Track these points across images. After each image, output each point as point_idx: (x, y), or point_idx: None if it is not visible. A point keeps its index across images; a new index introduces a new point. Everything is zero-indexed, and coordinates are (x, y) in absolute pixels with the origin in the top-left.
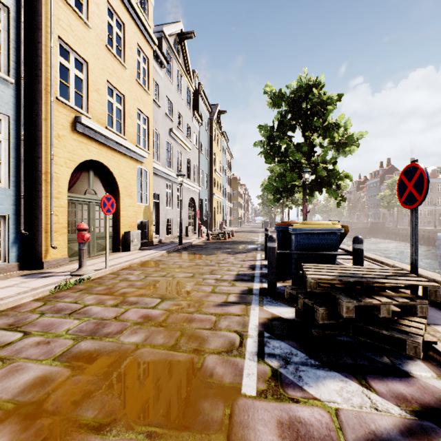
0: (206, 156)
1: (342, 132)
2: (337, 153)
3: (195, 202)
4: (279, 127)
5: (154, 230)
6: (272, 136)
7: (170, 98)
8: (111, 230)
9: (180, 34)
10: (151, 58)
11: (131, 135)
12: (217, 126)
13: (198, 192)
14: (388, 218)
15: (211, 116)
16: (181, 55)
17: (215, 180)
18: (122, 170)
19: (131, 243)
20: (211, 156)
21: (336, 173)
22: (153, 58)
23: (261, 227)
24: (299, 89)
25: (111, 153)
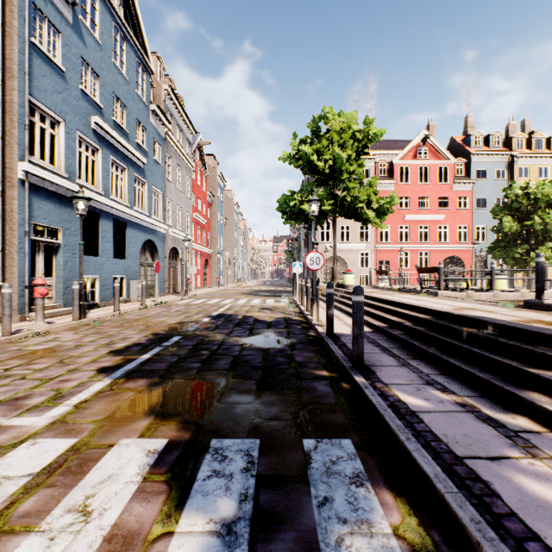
0: None
1: None
2: None
3: None
4: None
5: None
6: None
7: None
8: None
9: None
10: None
11: None
12: None
13: None
14: None
15: None
16: None
17: None
18: None
19: (551, 285)
20: None
21: None
22: None
23: None
24: None
25: None
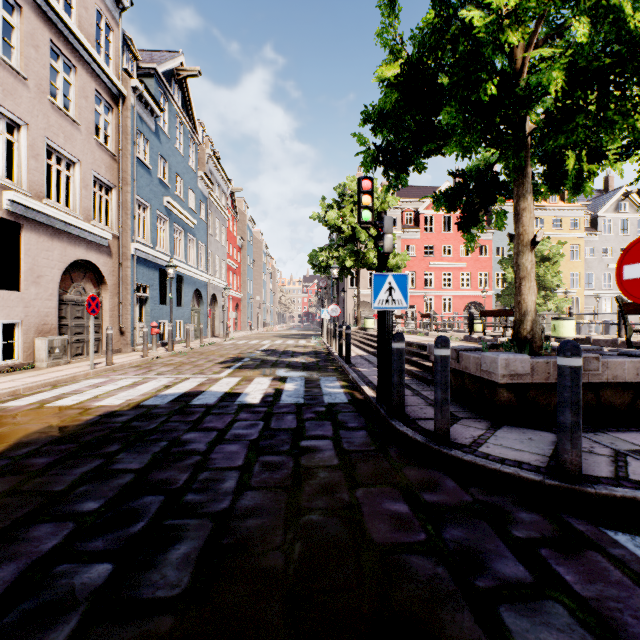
0: None
1: None
2: None
3: None
4: None
5: None
6: None
7: (608, 245)
8: None
9: (622, 195)
10: (582, 242)
11: (565, 286)
12: None
13: None
14: None
15: None
16: (629, 202)
17: None
18: None
19: None
20: None
21: None
22: (587, 237)
23: None
24: None
25: None
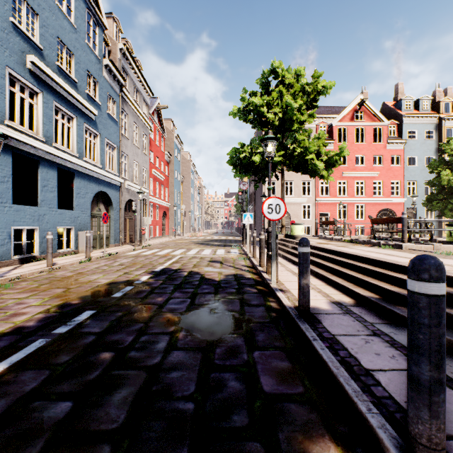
0: None
1: None
2: None
3: None
4: None
5: None
6: None
7: None
8: None
9: None
10: None
11: None
12: None
13: None
14: None
15: None
16: None
17: None
18: None
19: None
20: None
21: None
22: None
23: None
24: None
25: None
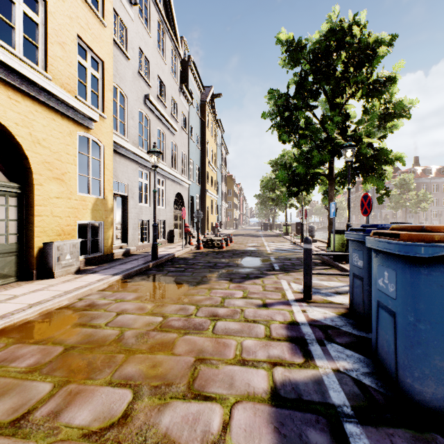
0: (197, 144)
1: (388, 97)
2: (375, 130)
3: (183, 200)
4: (297, 93)
5: (119, 236)
6: (288, 104)
7: (146, 53)
8: (15, 240)
9: None
10: None
11: (62, 75)
12: (211, 111)
13: (188, 187)
14: (391, 219)
15: (204, 98)
16: (164, 7)
17: (208, 175)
18: (38, 131)
19: (55, 263)
20: (203, 146)
21: (388, 152)
22: None
23: (259, 229)
24: (328, 36)
25: (5, 92)
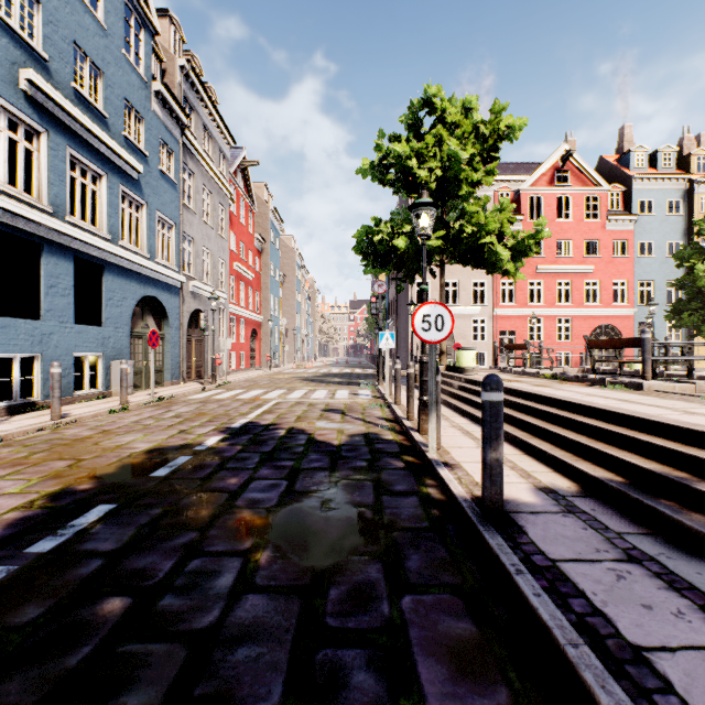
0: None
1: None
2: None
3: None
4: None
5: None
6: None
7: None
8: None
9: None
10: None
11: None
12: None
13: None
14: None
15: None
16: None
17: None
18: None
19: None
20: None
21: None
22: None
23: None
24: None
25: None
